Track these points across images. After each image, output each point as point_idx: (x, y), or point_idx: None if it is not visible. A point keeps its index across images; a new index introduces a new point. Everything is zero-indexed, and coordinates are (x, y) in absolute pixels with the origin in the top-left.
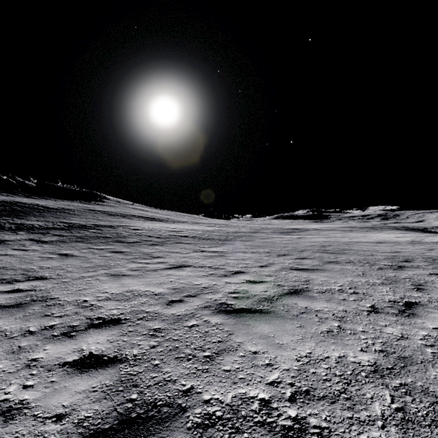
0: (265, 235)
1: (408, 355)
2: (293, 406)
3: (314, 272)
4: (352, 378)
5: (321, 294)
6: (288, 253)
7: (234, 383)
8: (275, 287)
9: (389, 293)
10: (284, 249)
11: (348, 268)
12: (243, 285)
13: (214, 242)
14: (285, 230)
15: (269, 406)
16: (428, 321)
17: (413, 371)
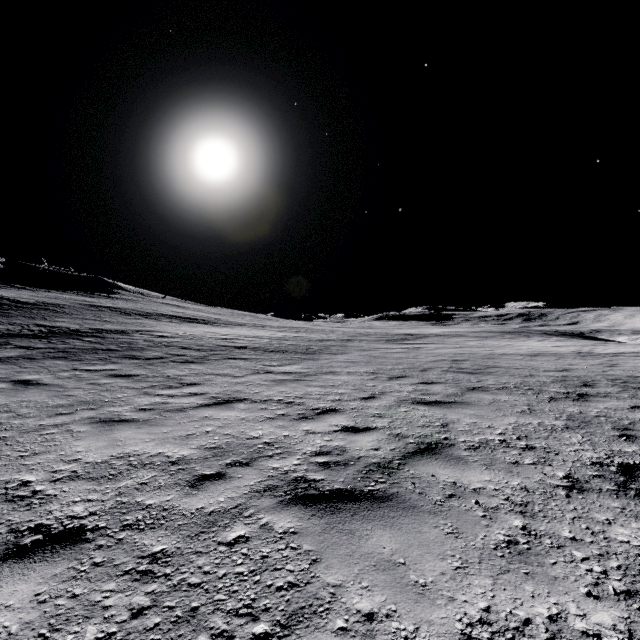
0: (365, 344)
1: None
2: None
3: (452, 407)
4: None
5: (475, 452)
6: (405, 374)
7: None
8: (392, 440)
9: (586, 447)
10: (397, 367)
11: (504, 399)
12: (336, 437)
13: (288, 357)
14: (393, 336)
15: None
16: None
17: None
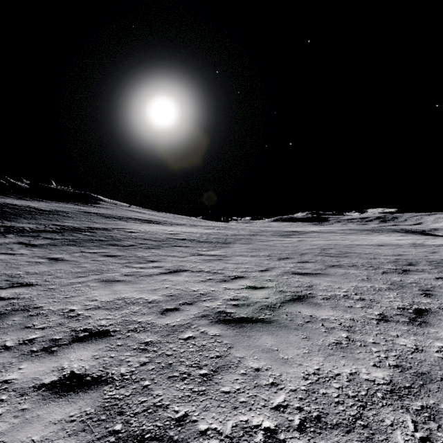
0: (264, 237)
1: (426, 371)
2: (303, 437)
3: (317, 276)
4: (367, 399)
5: (326, 301)
6: (289, 256)
7: (234, 408)
8: (277, 293)
9: (397, 300)
10: (284, 252)
11: (352, 272)
12: (243, 291)
13: (212, 245)
14: (284, 232)
15: (276, 437)
16: (441, 330)
17: (434, 391)
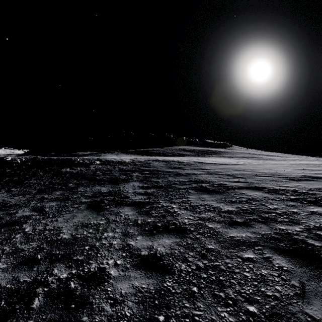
0: None
1: None
2: None
3: None
4: None
5: None
6: None
7: None
8: None
9: None
10: None
11: None
12: None
13: (320, 161)
14: None
15: None
16: None
17: None
